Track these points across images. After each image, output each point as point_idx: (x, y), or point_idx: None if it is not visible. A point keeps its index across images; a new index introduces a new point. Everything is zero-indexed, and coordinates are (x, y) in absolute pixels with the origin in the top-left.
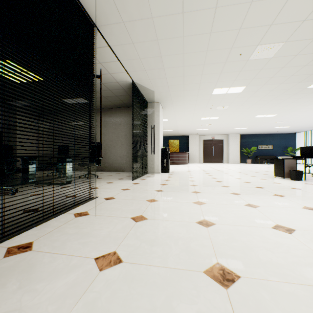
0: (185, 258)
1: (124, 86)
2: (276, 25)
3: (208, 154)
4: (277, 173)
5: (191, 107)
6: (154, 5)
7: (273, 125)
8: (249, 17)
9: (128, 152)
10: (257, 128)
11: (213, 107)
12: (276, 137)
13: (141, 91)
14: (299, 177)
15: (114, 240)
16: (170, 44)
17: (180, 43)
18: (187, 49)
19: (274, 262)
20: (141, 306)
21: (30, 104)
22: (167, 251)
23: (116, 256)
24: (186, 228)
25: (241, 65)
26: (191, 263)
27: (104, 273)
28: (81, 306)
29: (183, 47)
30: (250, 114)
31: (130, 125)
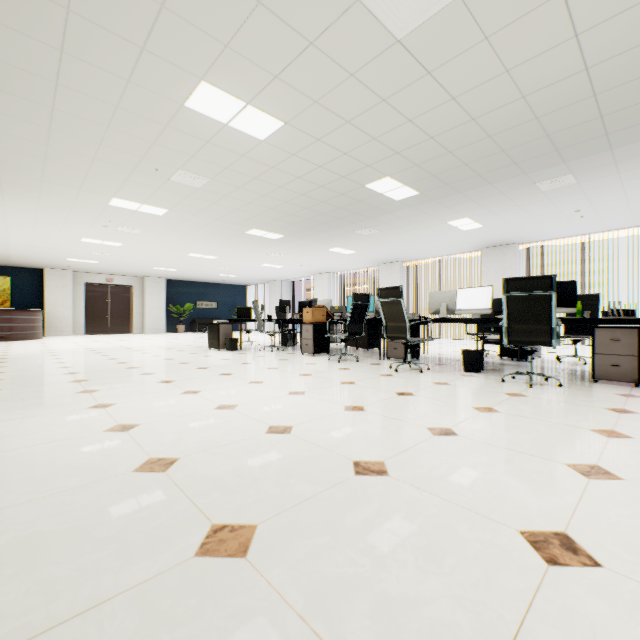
0: (80, 431)
1: None
2: (199, 160)
3: (99, 316)
4: (212, 343)
5: (59, 214)
6: None
7: (216, 272)
8: (166, 138)
9: None
10: (195, 273)
11: (113, 226)
12: (223, 289)
13: None
14: (235, 346)
15: None
16: (21, 104)
17: (46, 113)
18: (59, 126)
19: (173, 411)
20: (40, 460)
21: None
22: (53, 433)
23: None
24: (73, 415)
25: (160, 183)
26: (89, 431)
27: None
28: None
29: (52, 121)
30: (181, 250)
31: None
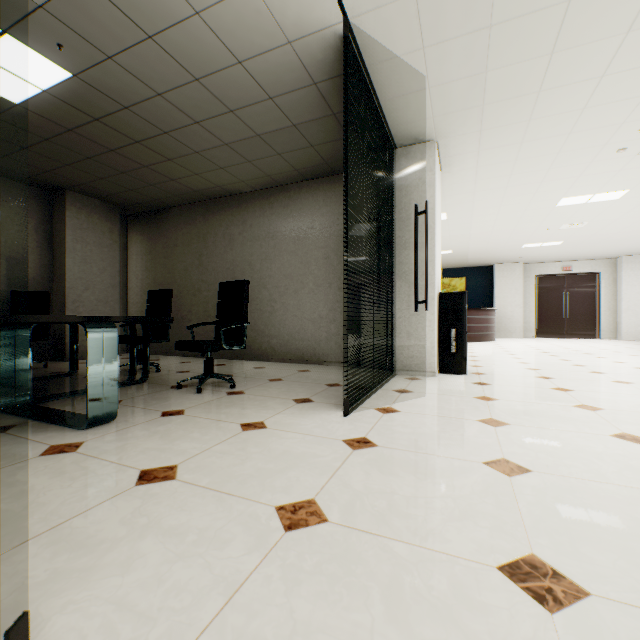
0: None
1: (317, 64)
2: None
3: (551, 315)
4: None
5: (544, 151)
6: None
7: None
8: None
9: (333, 307)
10: None
11: (635, 144)
12: None
13: (374, 88)
14: None
15: None
16: None
17: None
18: None
19: None
20: None
21: (95, 192)
22: None
23: None
24: None
25: None
26: None
27: None
28: None
29: None
30: None
31: (339, 229)
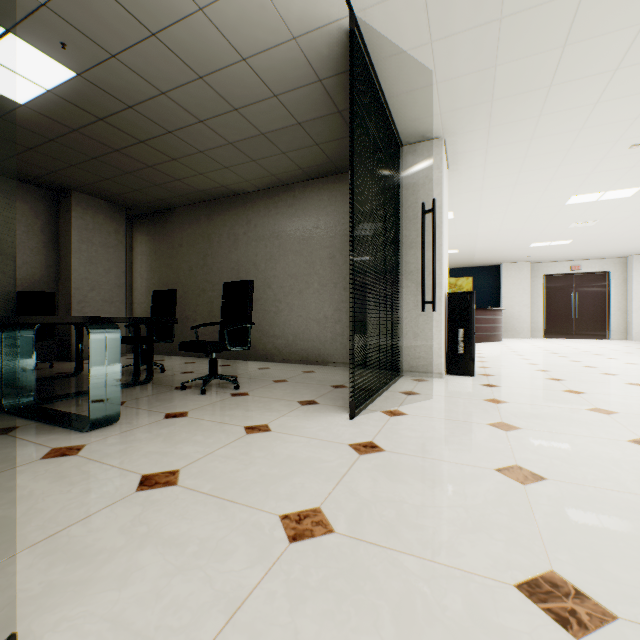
0: None
1: (322, 60)
2: None
3: (559, 315)
4: None
5: (555, 148)
6: None
7: None
8: None
9: (339, 307)
10: None
11: None
12: None
13: (381, 84)
14: None
15: None
16: None
17: None
18: None
19: None
20: None
21: (100, 192)
22: None
23: None
24: None
25: None
26: None
27: None
28: None
29: None
30: None
31: (344, 228)
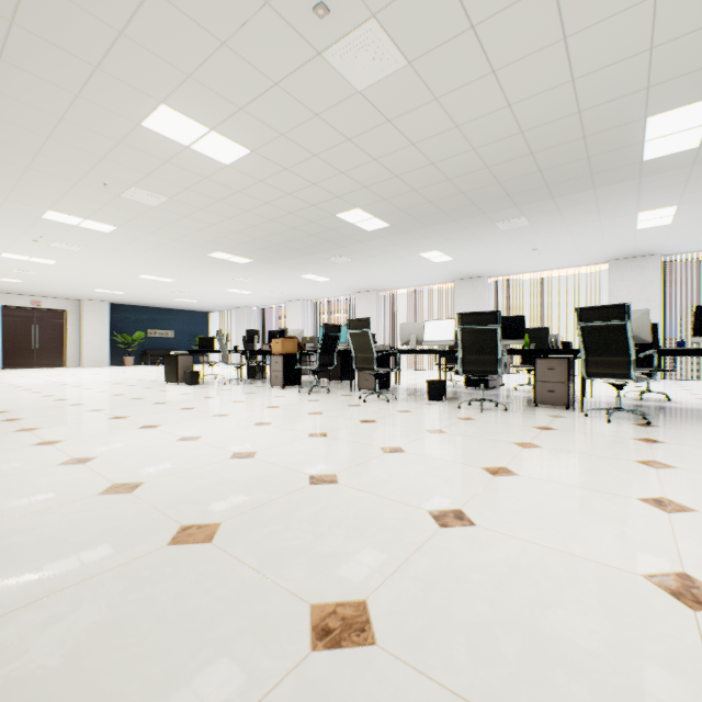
0: (30, 466)
1: None
2: (156, 178)
3: (21, 346)
4: (170, 377)
5: None
6: None
7: (173, 296)
8: (118, 154)
9: None
10: (147, 297)
11: (45, 241)
12: (181, 316)
13: None
14: (197, 380)
15: None
16: None
17: None
18: None
19: (132, 444)
20: None
21: None
22: None
23: None
24: (17, 452)
25: (109, 198)
26: (41, 465)
27: None
28: None
29: None
30: (131, 271)
31: None
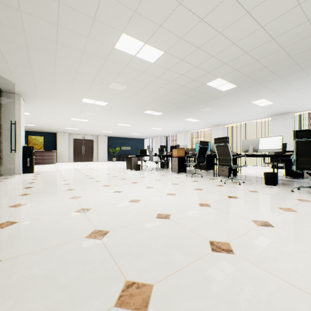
0: (63, 211)
1: None
2: (121, 76)
3: (79, 153)
4: (128, 166)
5: (61, 107)
6: (29, 26)
7: (130, 132)
8: (106, 66)
9: None
10: (120, 133)
11: (84, 112)
12: (133, 140)
13: None
14: (139, 168)
15: (2, 218)
16: (42, 55)
17: (53, 58)
18: (59, 64)
19: (108, 202)
20: (42, 227)
21: None
22: (51, 211)
23: (11, 222)
24: (62, 202)
25: (104, 89)
26: (67, 211)
27: (8, 228)
28: (1, 237)
29: (55, 62)
30: (114, 122)
31: None
